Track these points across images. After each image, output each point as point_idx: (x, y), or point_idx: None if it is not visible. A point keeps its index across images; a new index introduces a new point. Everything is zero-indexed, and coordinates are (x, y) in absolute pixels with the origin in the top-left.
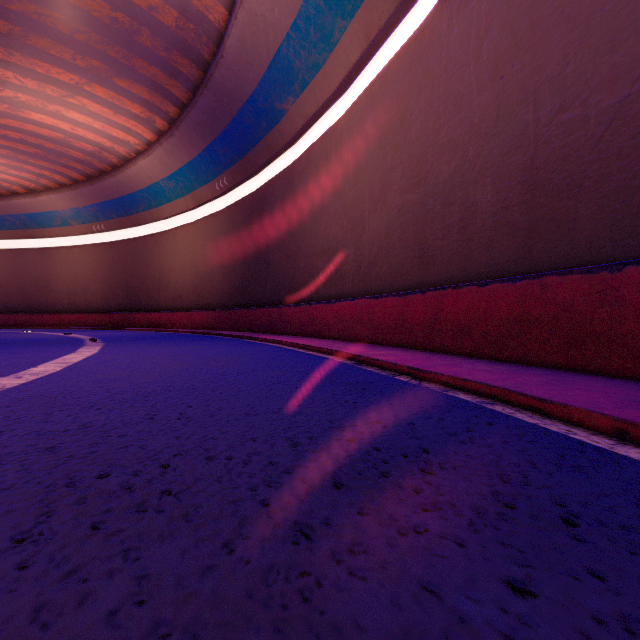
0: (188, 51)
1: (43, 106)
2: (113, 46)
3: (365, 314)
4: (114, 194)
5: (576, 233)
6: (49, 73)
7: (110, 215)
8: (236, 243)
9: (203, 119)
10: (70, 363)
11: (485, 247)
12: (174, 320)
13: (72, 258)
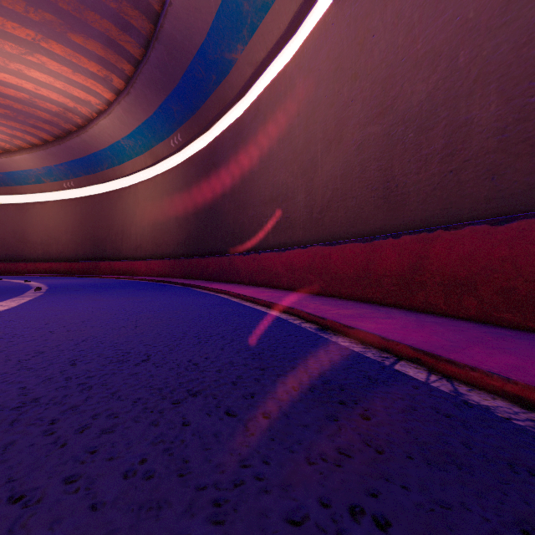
0: (138, 1)
1: (5, 64)
2: None
3: (319, 263)
4: (80, 153)
5: None
6: (5, 28)
7: (78, 173)
8: (189, 196)
9: (156, 75)
10: None
11: (486, 176)
12: (134, 268)
13: (46, 212)
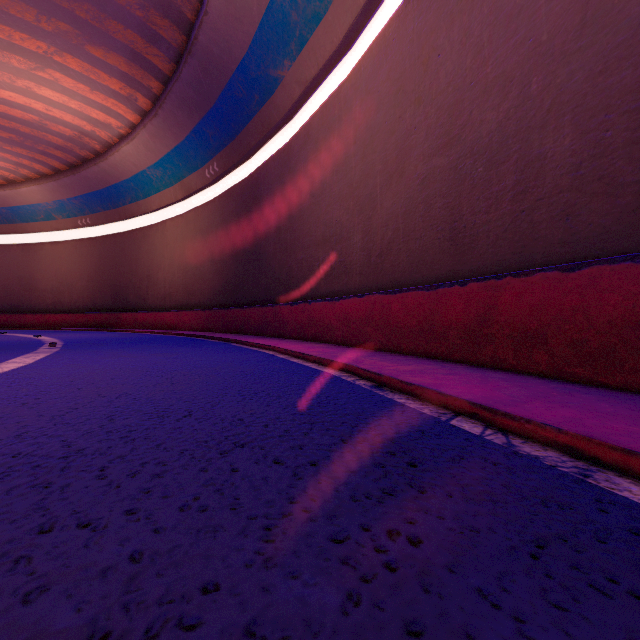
0: (168, 9)
1: (11, 81)
2: (81, 4)
3: (378, 314)
4: (99, 185)
5: None
6: (12, 39)
7: (96, 208)
8: (228, 235)
9: (189, 94)
10: None
11: (560, 217)
12: (162, 320)
13: (57, 254)
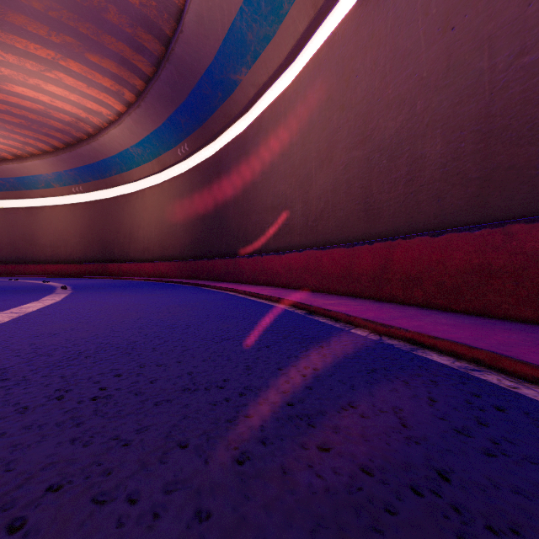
0: (151, 27)
1: (24, 80)
2: (84, 23)
3: (313, 264)
4: (90, 160)
5: None
6: (28, 49)
7: (87, 178)
8: (196, 202)
9: (166, 91)
10: (23, 313)
11: (434, 198)
12: (142, 270)
13: (55, 216)
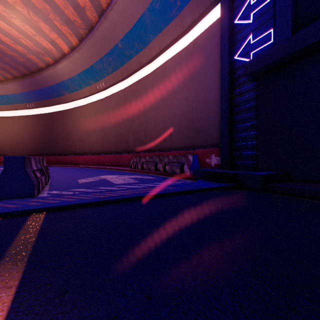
0: (25, 67)
1: None
2: None
3: (91, 159)
4: None
5: (121, 148)
6: None
7: None
8: (38, 130)
9: (26, 84)
10: None
11: (112, 147)
12: None
13: None
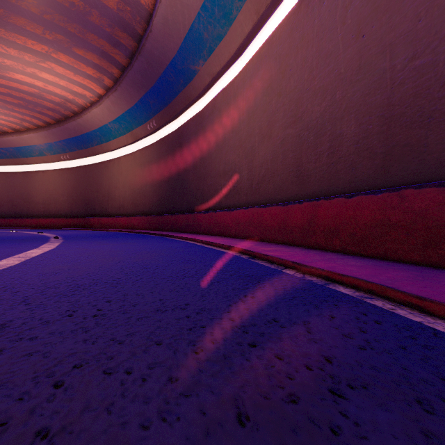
0: (126, 27)
1: (23, 69)
2: (72, 24)
3: (256, 219)
4: (76, 133)
5: (427, 155)
6: (26, 44)
7: (73, 148)
8: (162, 168)
9: (138, 78)
10: (28, 257)
11: (349, 168)
12: (118, 223)
13: (46, 179)
